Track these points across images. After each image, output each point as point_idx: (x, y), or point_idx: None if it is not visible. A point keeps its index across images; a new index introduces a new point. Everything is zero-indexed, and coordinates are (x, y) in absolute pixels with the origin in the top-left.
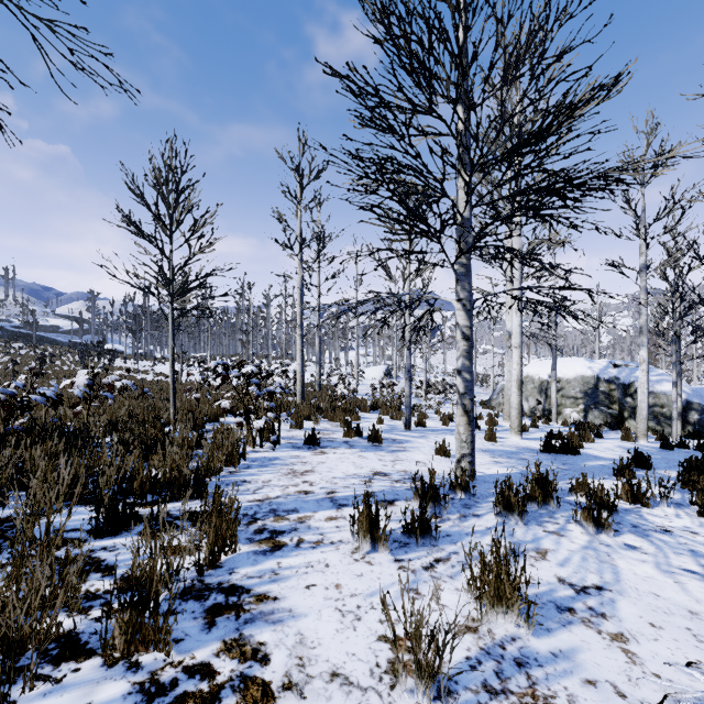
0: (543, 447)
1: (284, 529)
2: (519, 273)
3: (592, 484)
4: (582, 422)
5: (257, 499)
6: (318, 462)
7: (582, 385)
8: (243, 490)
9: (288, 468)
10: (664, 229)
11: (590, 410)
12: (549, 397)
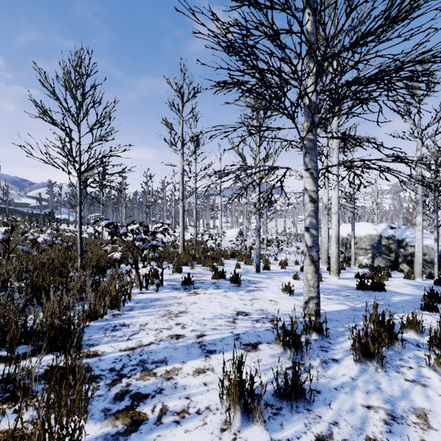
0: (359, 285)
1: (148, 391)
2: (337, 160)
3: (411, 319)
4: (373, 266)
5: (130, 348)
6: (191, 303)
7: (370, 241)
8: (119, 335)
9: (165, 309)
10: (435, 131)
11: (376, 257)
12: (348, 249)
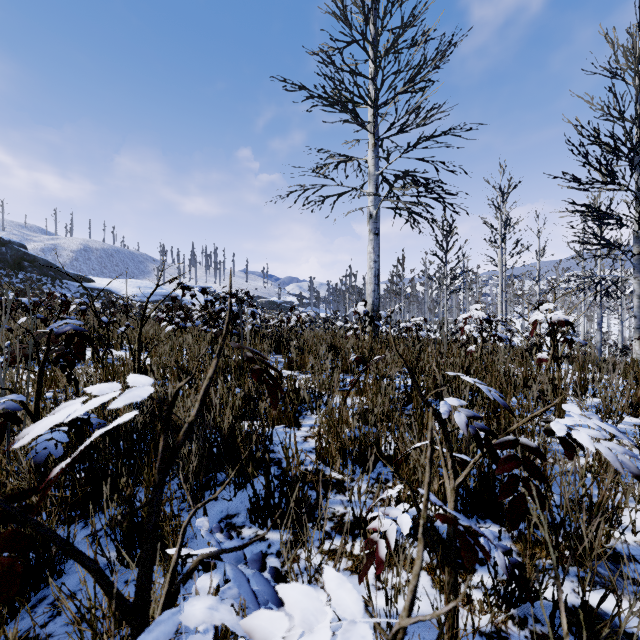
0: None
1: None
2: None
3: None
4: None
5: None
6: None
7: None
8: None
9: None
10: None
11: None
12: None
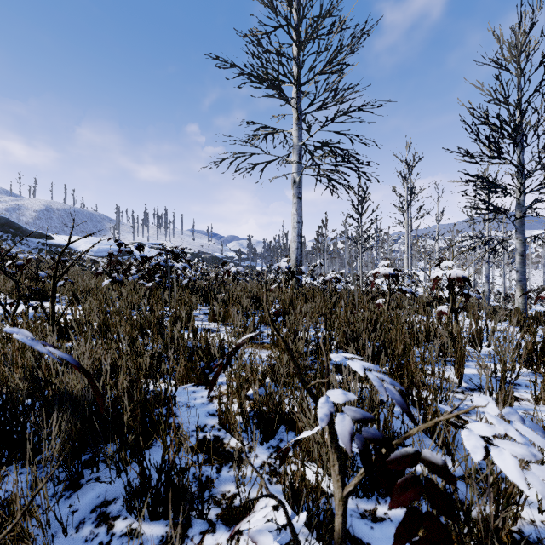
0: None
1: None
2: None
3: None
4: None
5: None
6: None
7: None
8: None
9: None
10: None
11: None
12: None
